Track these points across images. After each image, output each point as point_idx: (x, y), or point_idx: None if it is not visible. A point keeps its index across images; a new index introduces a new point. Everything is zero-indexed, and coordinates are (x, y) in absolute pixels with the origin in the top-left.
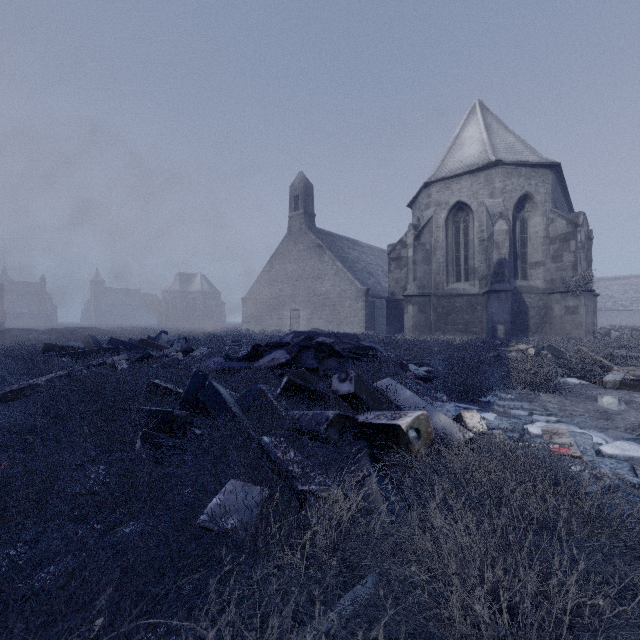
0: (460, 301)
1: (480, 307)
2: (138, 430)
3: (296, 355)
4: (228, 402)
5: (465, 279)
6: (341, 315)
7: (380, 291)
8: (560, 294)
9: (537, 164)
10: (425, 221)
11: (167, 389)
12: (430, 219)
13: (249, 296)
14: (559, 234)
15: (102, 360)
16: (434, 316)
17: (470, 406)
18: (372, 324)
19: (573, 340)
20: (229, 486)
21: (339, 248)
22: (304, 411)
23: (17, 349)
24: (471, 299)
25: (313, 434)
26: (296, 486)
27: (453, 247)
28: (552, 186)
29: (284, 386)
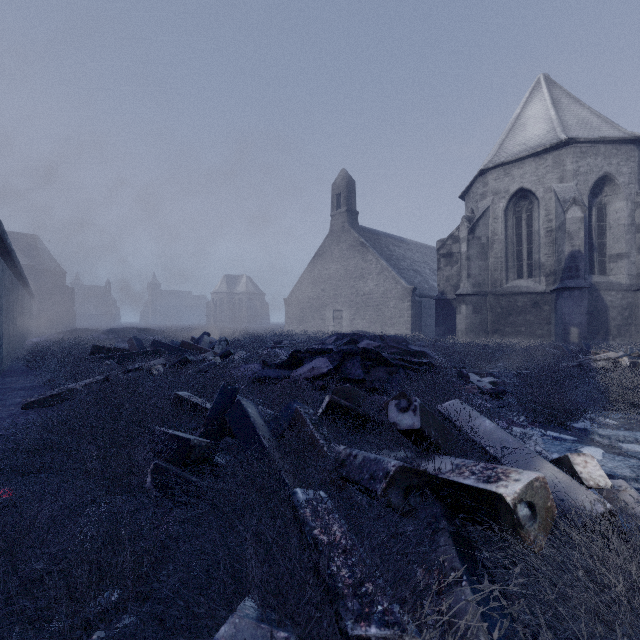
0: (522, 300)
1: (547, 307)
2: (151, 460)
3: (339, 364)
4: (257, 428)
5: (528, 275)
6: (385, 316)
7: (427, 290)
8: None
9: (619, 140)
10: (480, 212)
11: (194, 404)
12: (486, 210)
13: (291, 297)
14: None
15: (138, 365)
16: (491, 317)
17: (561, 435)
18: (419, 325)
19: None
20: (229, 628)
21: (383, 246)
22: (351, 450)
23: (72, 350)
24: (536, 298)
25: (365, 489)
26: (344, 624)
27: (514, 240)
28: (638, 164)
29: (325, 408)
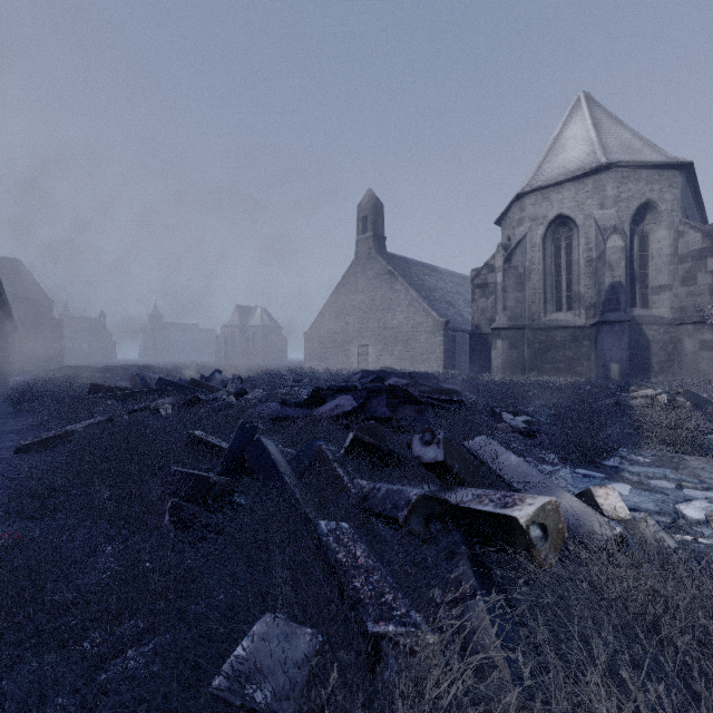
0: (561, 335)
1: (587, 342)
2: (168, 499)
3: (364, 401)
4: (278, 465)
5: (567, 308)
6: (416, 351)
7: (461, 323)
8: (693, 325)
9: (662, 164)
10: (517, 240)
11: (209, 443)
12: (523, 237)
13: (312, 330)
14: (691, 250)
15: (145, 404)
16: (528, 353)
17: (591, 472)
18: (452, 362)
19: (712, 383)
20: (261, 626)
21: (413, 275)
22: (375, 484)
23: (66, 389)
24: (575, 332)
25: (388, 520)
26: (365, 624)
27: (552, 270)
28: (682, 191)
29: (349, 445)
